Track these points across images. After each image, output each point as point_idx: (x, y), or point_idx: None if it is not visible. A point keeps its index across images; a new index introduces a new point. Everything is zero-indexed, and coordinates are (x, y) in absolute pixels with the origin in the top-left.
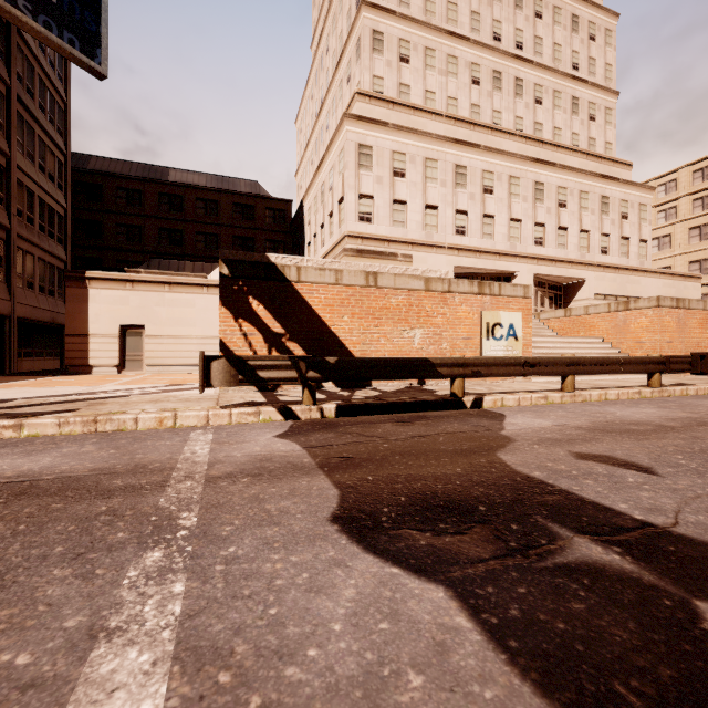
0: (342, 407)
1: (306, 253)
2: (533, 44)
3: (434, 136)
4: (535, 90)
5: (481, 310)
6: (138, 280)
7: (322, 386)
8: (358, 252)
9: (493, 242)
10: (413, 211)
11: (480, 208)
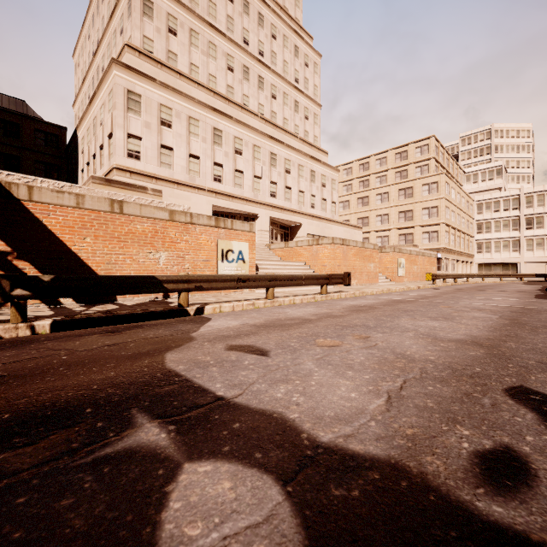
0: (59, 323)
1: (80, 179)
2: (271, 56)
3: (196, 101)
4: (272, 88)
5: (218, 239)
6: None
7: (60, 303)
8: (107, 181)
9: (242, 191)
10: (178, 157)
11: (233, 164)
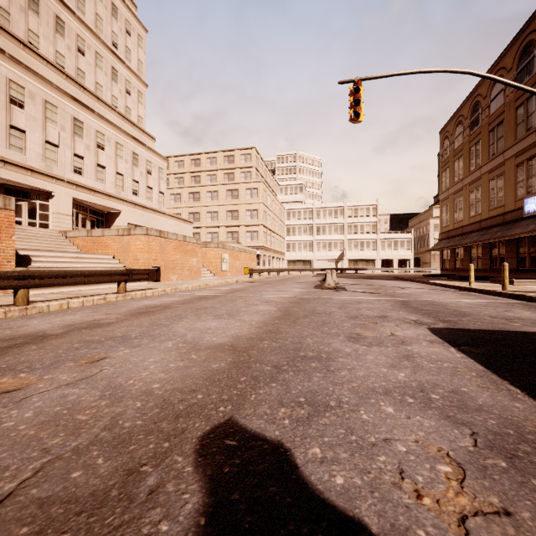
0: None
1: None
2: None
3: None
4: (78, 40)
5: None
6: None
7: None
8: None
9: (25, 157)
10: None
11: (6, 117)
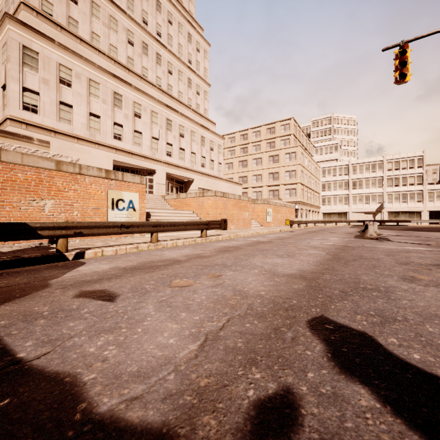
0: None
1: None
2: (167, 38)
3: (96, 66)
4: (169, 65)
5: (108, 189)
6: None
7: None
8: None
9: (141, 149)
10: (78, 114)
11: (132, 125)
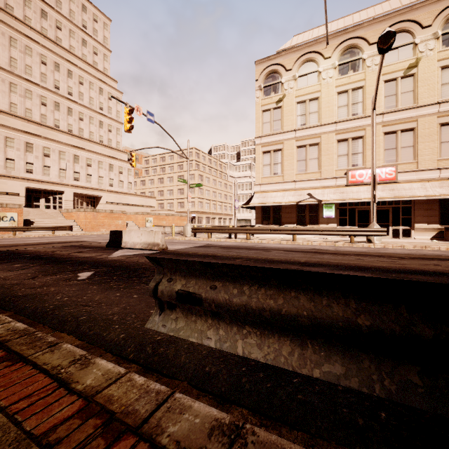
0: None
1: None
2: (79, 95)
3: (11, 128)
4: (80, 114)
5: None
6: None
7: None
8: None
9: (50, 178)
10: None
11: (42, 162)
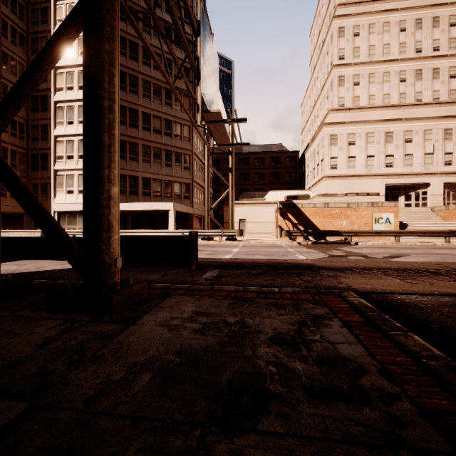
0: (313, 242)
1: (306, 180)
2: (448, 44)
3: (371, 121)
4: (450, 70)
5: (372, 213)
6: (244, 203)
7: (309, 239)
8: (323, 195)
9: (412, 168)
10: (359, 160)
11: (402, 151)
